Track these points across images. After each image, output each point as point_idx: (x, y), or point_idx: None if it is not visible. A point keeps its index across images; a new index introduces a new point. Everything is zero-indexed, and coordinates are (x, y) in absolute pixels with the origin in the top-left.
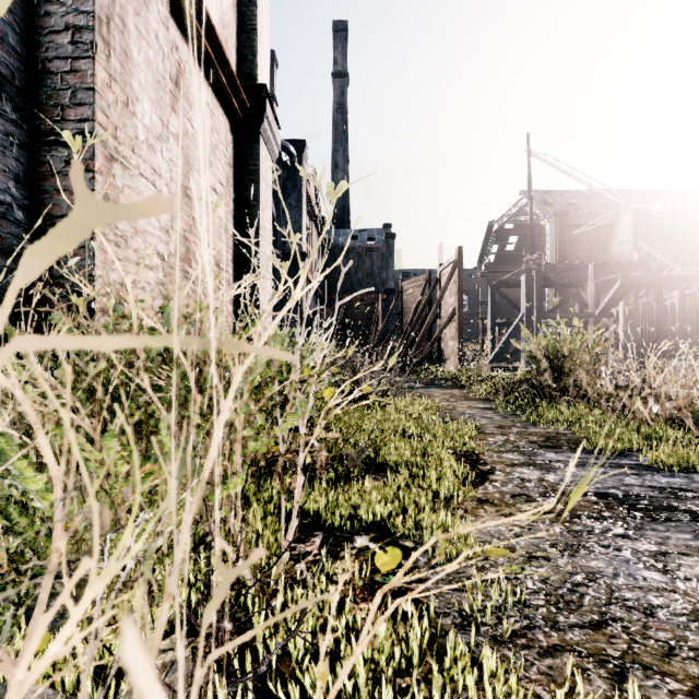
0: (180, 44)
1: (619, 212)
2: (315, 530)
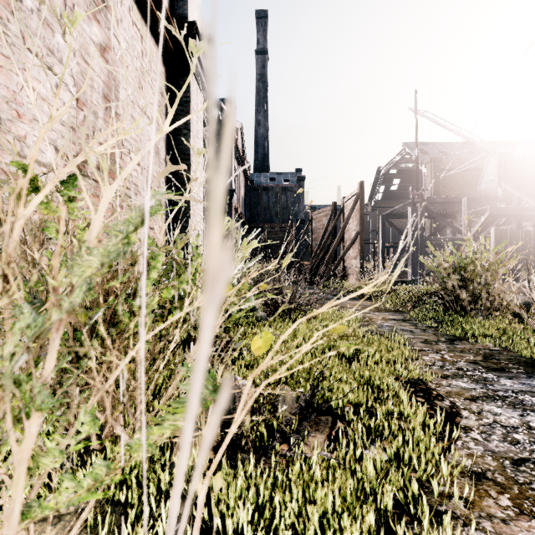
0: None
1: (481, 159)
2: None
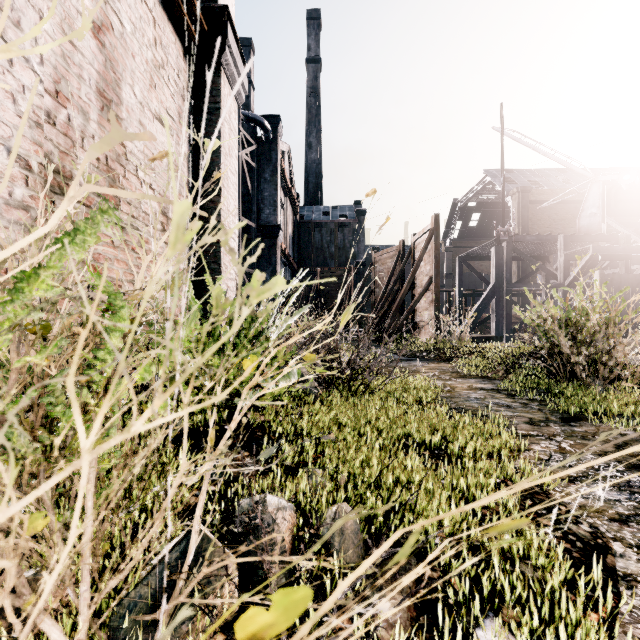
0: None
1: (579, 189)
2: None
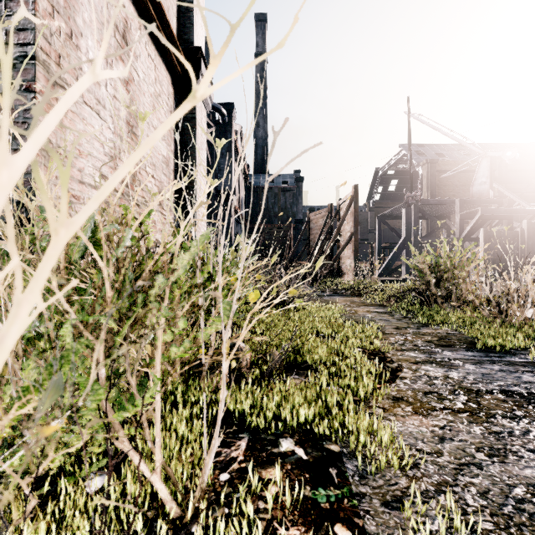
0: (127, 4)
1: (477, 160)
2: (240, 432)
